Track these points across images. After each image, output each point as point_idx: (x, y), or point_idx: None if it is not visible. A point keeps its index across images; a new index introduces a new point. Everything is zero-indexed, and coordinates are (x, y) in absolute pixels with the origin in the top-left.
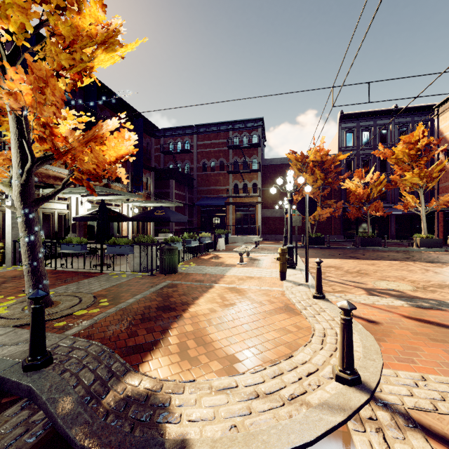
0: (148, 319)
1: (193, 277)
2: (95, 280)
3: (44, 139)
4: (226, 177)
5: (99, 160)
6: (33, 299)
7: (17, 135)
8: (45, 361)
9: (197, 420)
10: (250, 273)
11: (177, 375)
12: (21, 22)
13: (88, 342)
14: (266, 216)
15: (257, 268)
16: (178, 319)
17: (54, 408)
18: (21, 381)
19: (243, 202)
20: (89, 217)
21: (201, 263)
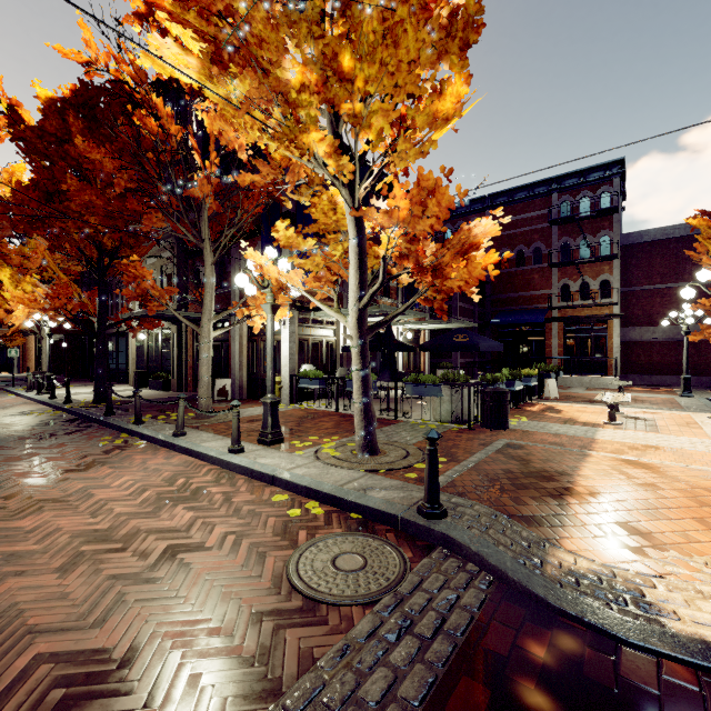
0: (520, 486)
1: (540, 437)
2: (398, 428)
3: (406, 257)
4: (545, 275)
5: (473, 274)
6: (430, 439)
7: (357, 254)
8: (443, 512)
9: (709, 625)
10: (645, 440)
11: (623, 565)
12: (381, 127)
13: (466, 501)
14: (630, 340)
15: (651, 433)
16: (568, 493)
17: (494, 562)
18: (431, 527)
19: (581, 316)
20: None
21: (533, 417)
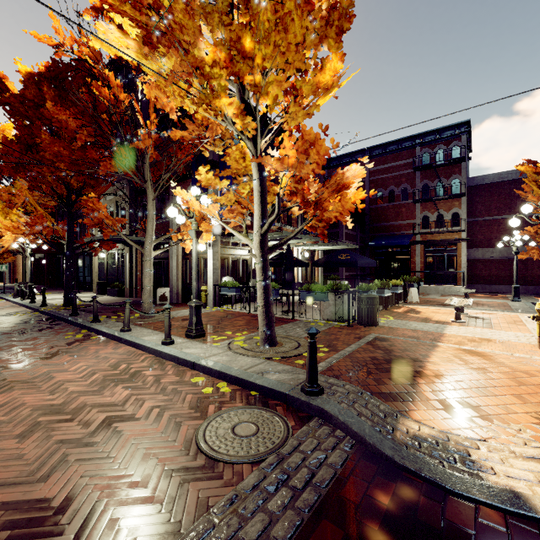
0: (383, 370)
1: (401, 332)
2: (294, 325)
3: (295, 194)
4: (410, 209)
5: (346, 207)
6: (311, 334)
7: (259, 192)
8: (320, 390)
9: (517, 478)
10: (481, 334)
11: (456, 431)
12: (276, 94)
13: (339, 381)
14: (474, 258)
15: (486, 329)
16: (419, 375)
17: (356, 429)
18: (310, 402)
19: (437, 240)
20: (271, 262)
21: (398, 317)
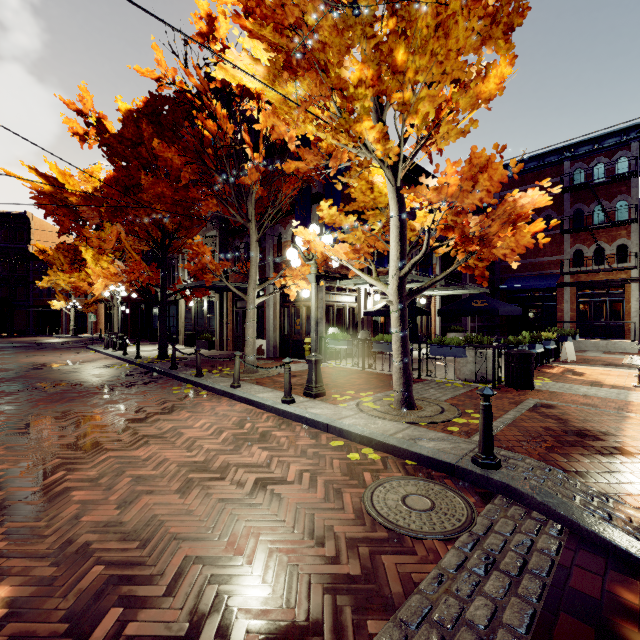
0: (565, 443)
1: (569, 398)
2: (425, 386)
3: (451, 229)
4: (556, 241)
5: (521, 243)
6: (485, 395)
7: (398, 228)
8: (498, 463)
9: None
10: None
11: None
12: (426, 112)
13: (515, 454)
14: None
15: None
16: (618, 452)
17: (562, 512)
18: (490, 476)
19: (595, 280)
20: (385, 310)
21: (556, 379)
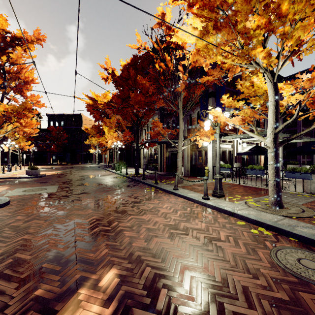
0: None
1: None
2: (283, 195)
3: None
4: None
5: None
6: None
7: (274, 105)
8: None
9: None
10: None
11: None
12: (298, 36)
13: None
14: None
15: None
16: None
17: None
18: None
19: None
20: (250, 152)
21: None
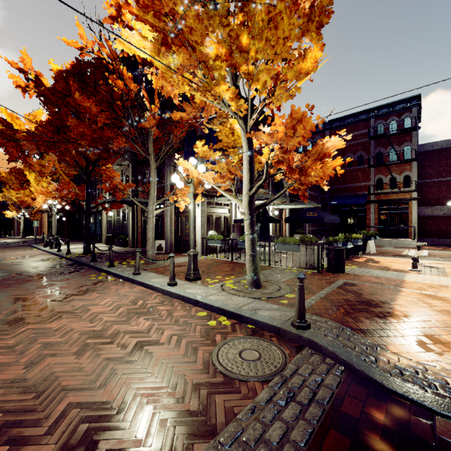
0: (357, 310)
1: (366, 279)
2: (272, 272)
3: (281, 162)
4: (365, 172)
5: (326, 173)
6: (300, 278)
7: (248, 161)
8: (308, 325)
9: None
10: (439, 281)
11: (431, 363)
12: (265, 80)
13: (321, 319)
14: (424, 215)
15: (442, 277)
16: (389, 315)
17: (344, 358)
18: (301, 334)
19: (390, 199)
20: None
21: (360, 265)
